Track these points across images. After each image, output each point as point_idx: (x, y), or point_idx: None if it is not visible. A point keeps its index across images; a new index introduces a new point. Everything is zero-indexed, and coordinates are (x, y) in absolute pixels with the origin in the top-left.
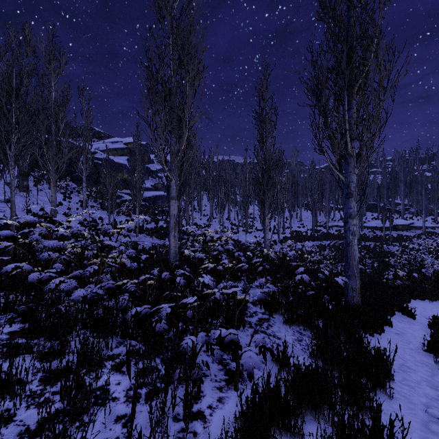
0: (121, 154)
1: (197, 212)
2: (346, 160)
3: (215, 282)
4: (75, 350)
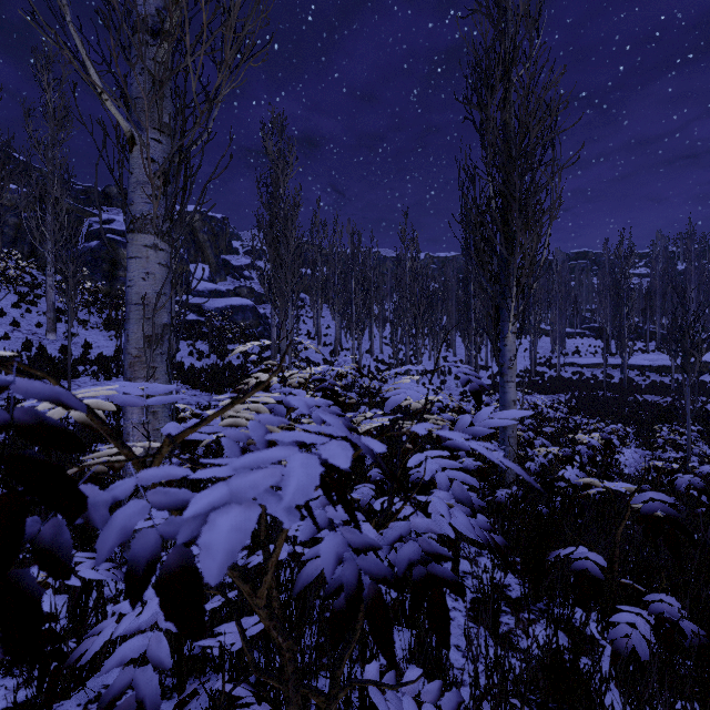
0: None
1: (311, 339)
2: None
3: None
4: None
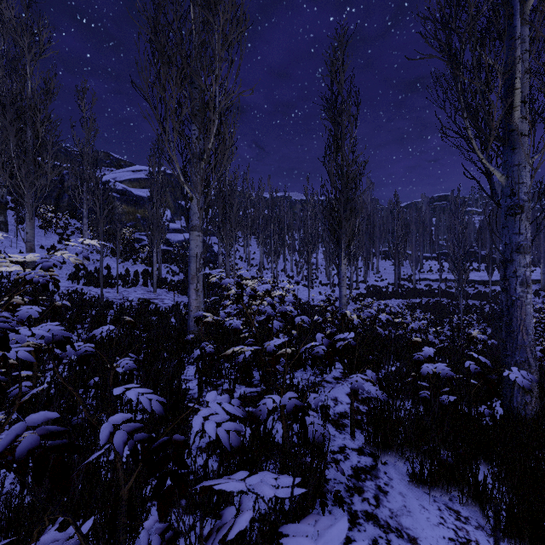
0: (144, 186)
1: (243, 262)
2: (509, 142)
3: (259, 377)
4: None
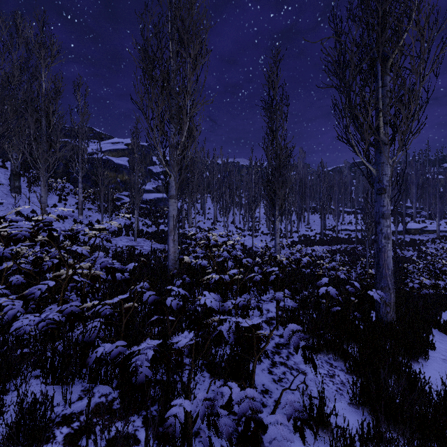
0: (121, 155)
1: (200, 216)
2: (378, 148)
3: (220, 296)
4: (14, 409)
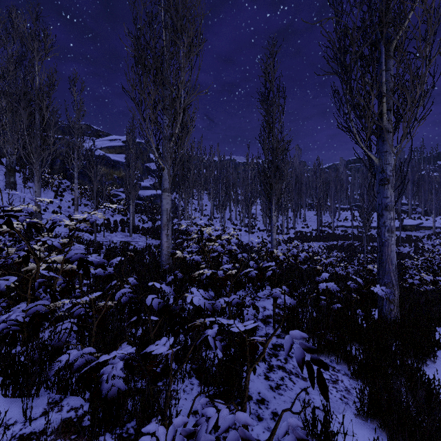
0: (119, 152)
1: (197, 212)
2: (380, 136)
3: (214, 292)
4: None
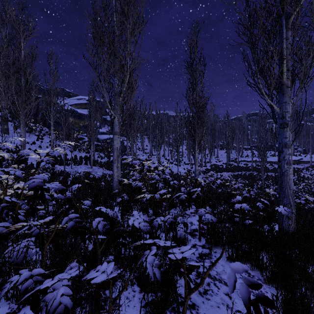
0: (84, 108)
1: (140, 151)
2: (281, 90)
3: (152, 211)
4: None
